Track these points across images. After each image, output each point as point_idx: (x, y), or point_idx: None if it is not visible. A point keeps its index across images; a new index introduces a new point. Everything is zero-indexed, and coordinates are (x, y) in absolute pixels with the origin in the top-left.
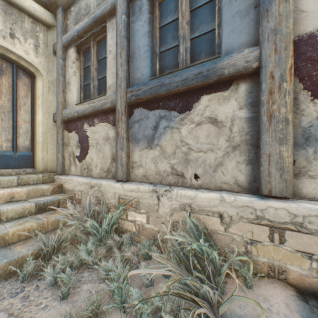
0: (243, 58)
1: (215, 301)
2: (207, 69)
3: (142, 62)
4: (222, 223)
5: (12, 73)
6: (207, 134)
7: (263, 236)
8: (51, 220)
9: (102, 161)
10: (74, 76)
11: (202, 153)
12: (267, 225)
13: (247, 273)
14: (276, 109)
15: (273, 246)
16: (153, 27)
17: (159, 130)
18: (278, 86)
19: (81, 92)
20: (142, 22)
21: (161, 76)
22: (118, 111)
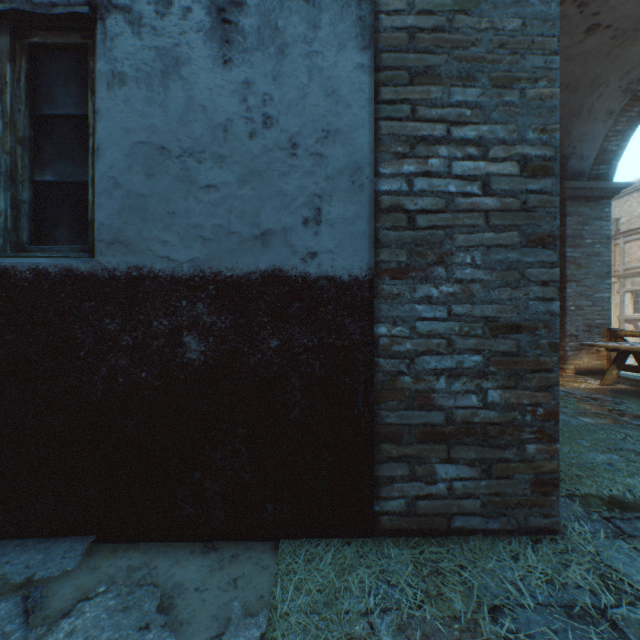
0: None
1: None
2: None
3: None
4: None
5: None
6: None
7: None
8: None
9: None
10: (629, 304)
11: None
12: None
13: None
14: None
15: None
16: None
17: None
18: None
19: (632, 309)
20: None
21: None
22: None
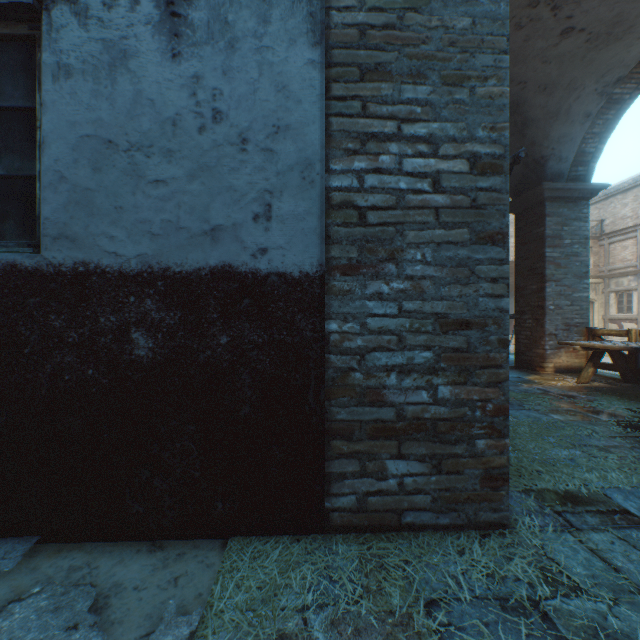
0: None
1: None
2: None
3: None
4: None
5: None
6: None
7: None
8: None
9: None
10: (613, 304)
11: None
12: None
13: None
14: None
15: None
16: None
17: None
18: None
19: (616, 309)
20: None
21: None
22: (637, 321)
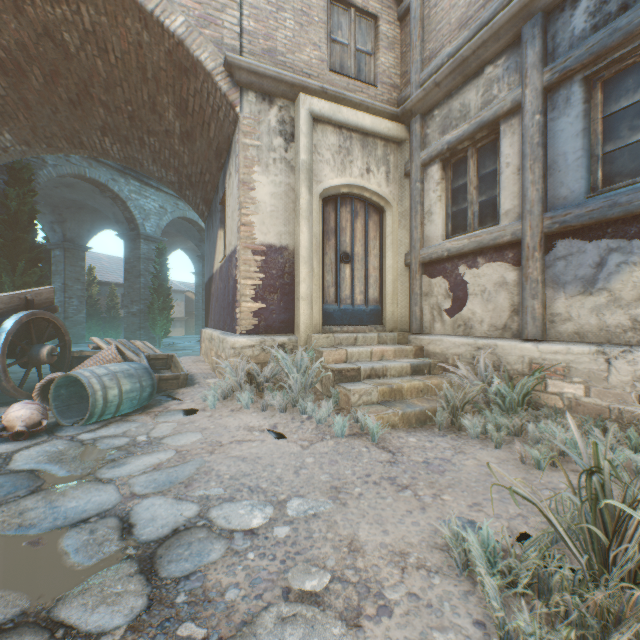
0: None
1: None
2: None
3: (570, 175)
4: None
5: (364, 214)
6: None
7: None
8: (433, 383)
9: (492, 315)
10: (438, 203)
11: None
12: None
13: None
14: None
15: None
16: (589, 120)
17: (605, 269)
18: None
19: (447, 222)
20: (570, 118)
21: (609, 191)
22: (525, 245)
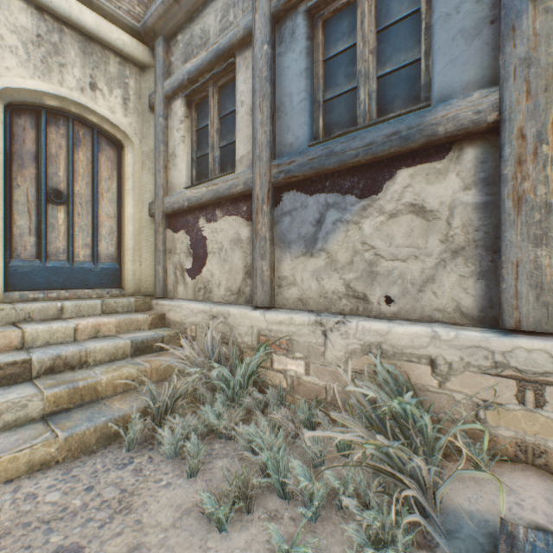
0: (470, 107)
1: (431, 483)
2: (408, 127)
3: (295, 119)
4: (435, 374)
5: (92, 144)
6: (408, 231)
7: (505, 396)
8: (156, 366)
9: (229, 277)
10: (182, 144)
11: (399, 262)
12: (512, 378)
13: (480, 451)
14: (528, 189)
15: (524, 412)
16: (313, 61)
17: (324, 227)
18: (533, 151)
19: (192, 168)
20: (295, 53)
21: (328, 140)
22: (256, 196)
